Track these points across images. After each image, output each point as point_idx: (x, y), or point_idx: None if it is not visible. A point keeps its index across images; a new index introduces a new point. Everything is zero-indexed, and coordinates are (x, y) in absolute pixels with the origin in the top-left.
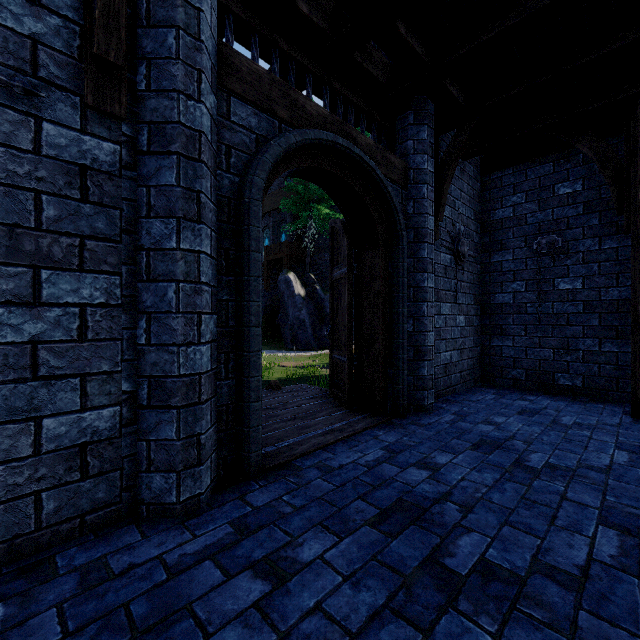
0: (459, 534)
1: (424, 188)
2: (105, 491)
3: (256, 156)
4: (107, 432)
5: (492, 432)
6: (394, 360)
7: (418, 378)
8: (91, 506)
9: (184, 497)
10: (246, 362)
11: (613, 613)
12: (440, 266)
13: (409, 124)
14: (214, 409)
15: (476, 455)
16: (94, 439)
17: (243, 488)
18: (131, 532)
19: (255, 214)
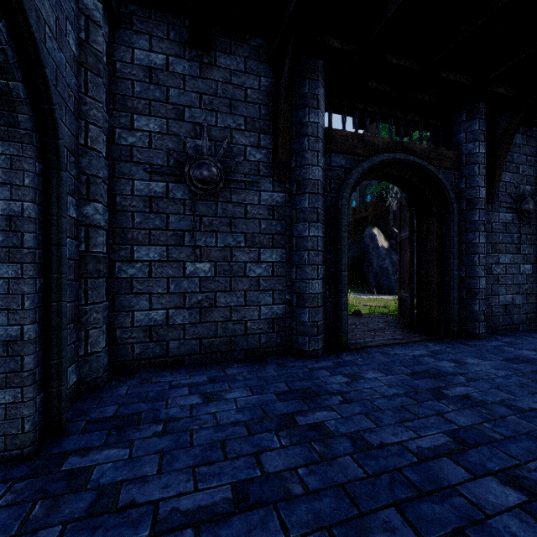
0: (458, 386)
1: (475, 167)
2: (280, 340)
3: (344, 181)
4: (281, 315)
5: (531, 355)
6: (446, 297)
7: (470, 312)
8: (275, 344)
9: (311, 349)
10: (339, 290)
11: (534, 420)
12: (498, 224)
13: (461, 121)
14: (323, 312)
15: (502, 363)
16: (276, 317)
17: (338, 353)
18: (290, 358)
19: (344, 213)
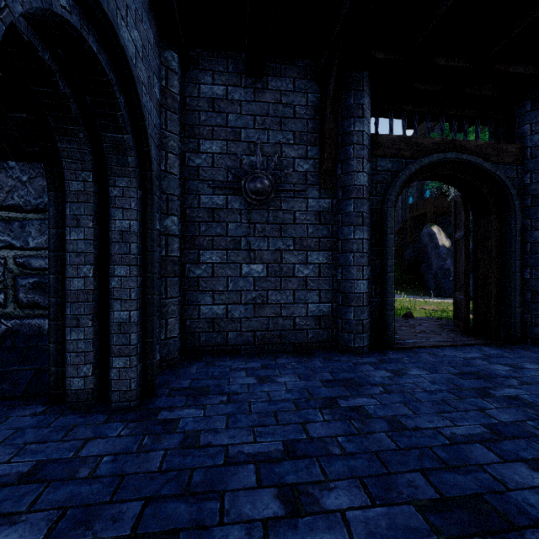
0: (508, 388)
1: None
2: (326, 336)
3: (391, 184)
4: (327, 313)
5: None
6: (506, 300)
7: (535, 316)
8: (322, 340)
9: (356, 346)
10: (385, 290)
11: None
12: None
13: (525, 112)
14: (369, 311)
15: None
16: (323, 315)
17: (383, 351)
18: (336, 353)
19: (390, 215)
